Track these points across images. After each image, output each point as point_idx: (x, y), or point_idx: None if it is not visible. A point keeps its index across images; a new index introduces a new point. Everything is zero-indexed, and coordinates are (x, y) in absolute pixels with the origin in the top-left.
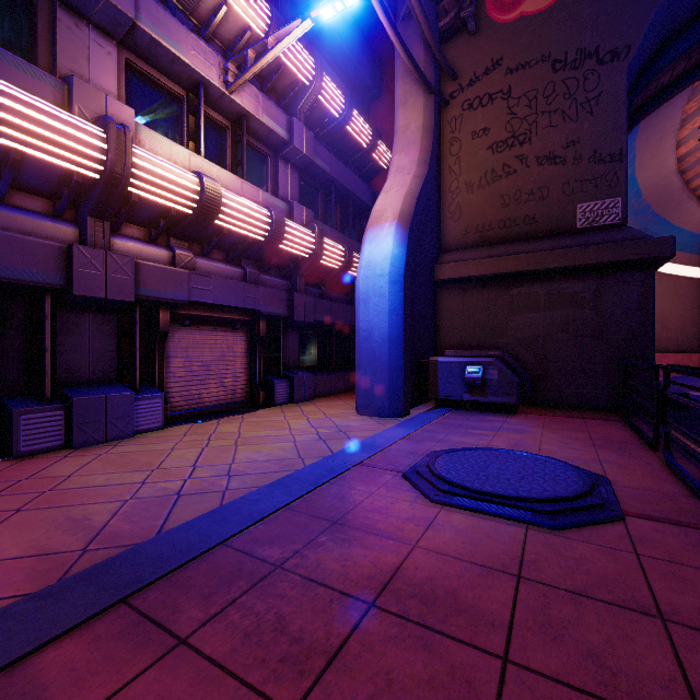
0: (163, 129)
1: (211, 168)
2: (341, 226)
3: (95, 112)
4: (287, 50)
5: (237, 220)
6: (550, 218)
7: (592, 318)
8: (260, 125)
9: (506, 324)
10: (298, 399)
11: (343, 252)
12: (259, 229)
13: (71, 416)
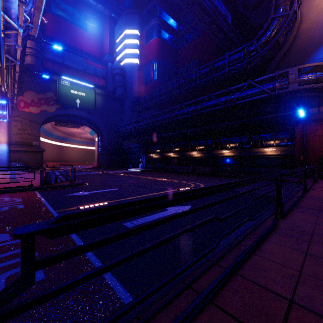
0: None
1: None
2: None
3: None
4: None
5: None
6: (29, 143)
7: (35, 158)
8: None
9: (22, 158)
10: None
11: None
12: None
13: None
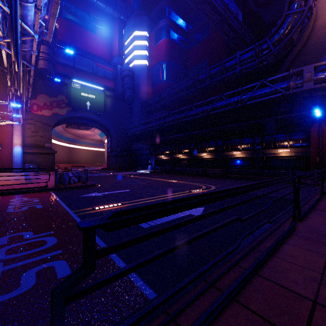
0: None
1: None
2: None
3: None
4: None
5: None
6: (42, 145)
7: (48, 159)
8: None
9: (35, 159)
10: None
11: None
12: None
13: None
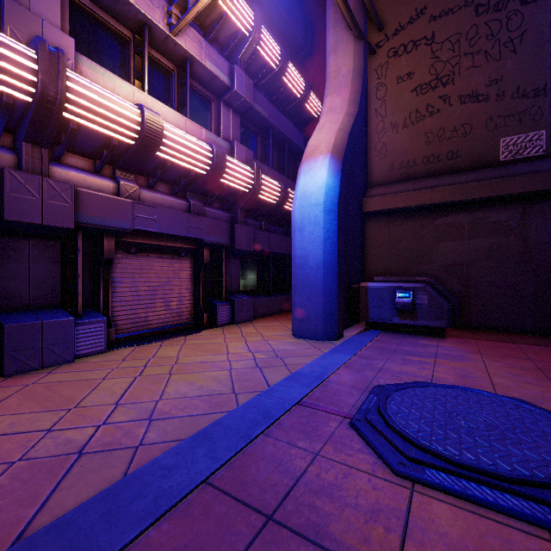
0: (110, 68)
1: (155, 105)
2: (278, 167)
3: (30, 36)
4: (228, 0)
5: (180, 153)
6: (473, 152)
7: (517, 246)
8: (204, 69)
9: (431, 251)
10: (238, 320)
11: (280, 188)
12: (201, 162)
13: (2, 343)
